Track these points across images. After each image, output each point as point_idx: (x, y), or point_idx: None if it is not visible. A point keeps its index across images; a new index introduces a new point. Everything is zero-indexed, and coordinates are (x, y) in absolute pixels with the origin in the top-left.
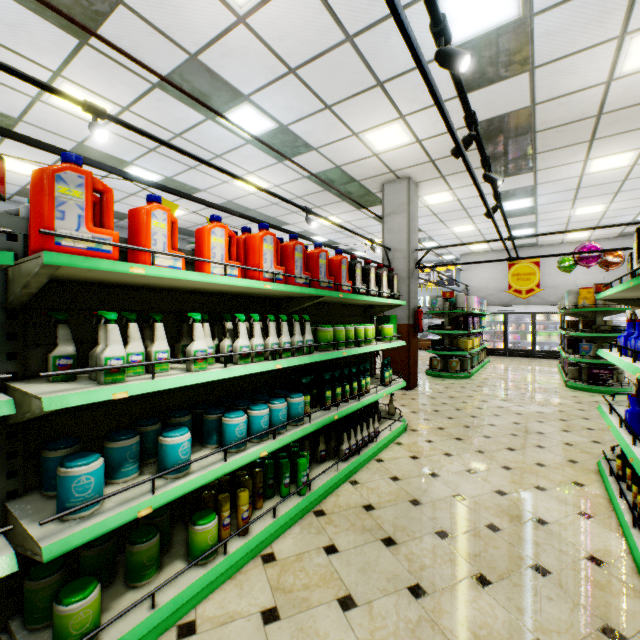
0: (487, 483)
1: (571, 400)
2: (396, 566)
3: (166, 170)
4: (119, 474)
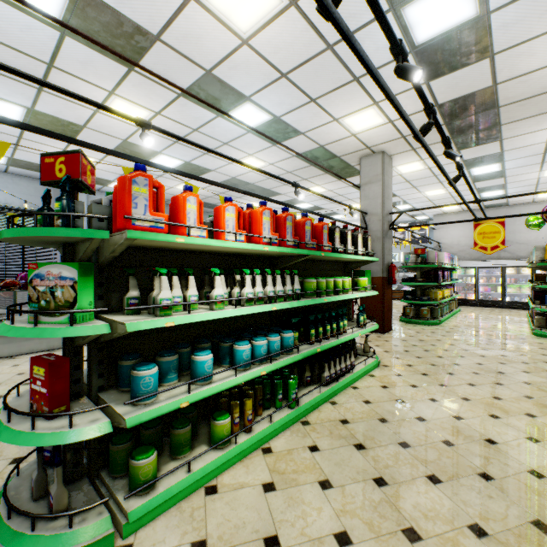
0: (446, 410)
1: (536, 346)
2: (364, 464)
3: (185, 156)
4: (166, 379)
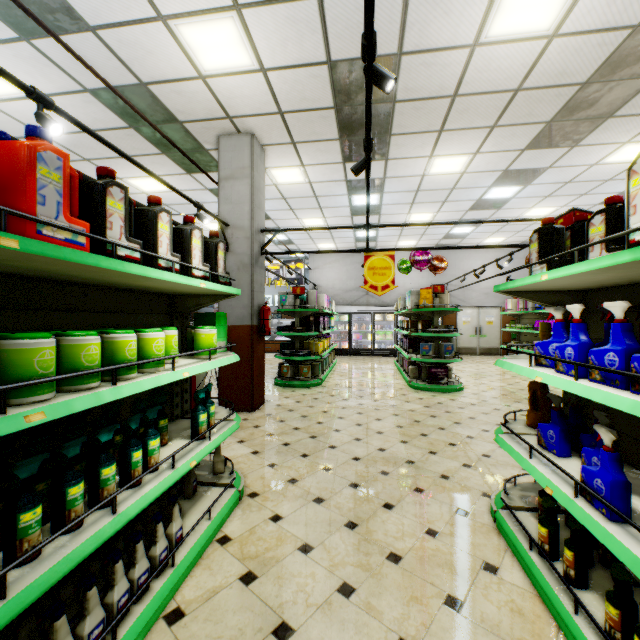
0: (377, 622)
1: (420, 404)
2: None
3: None
4: None
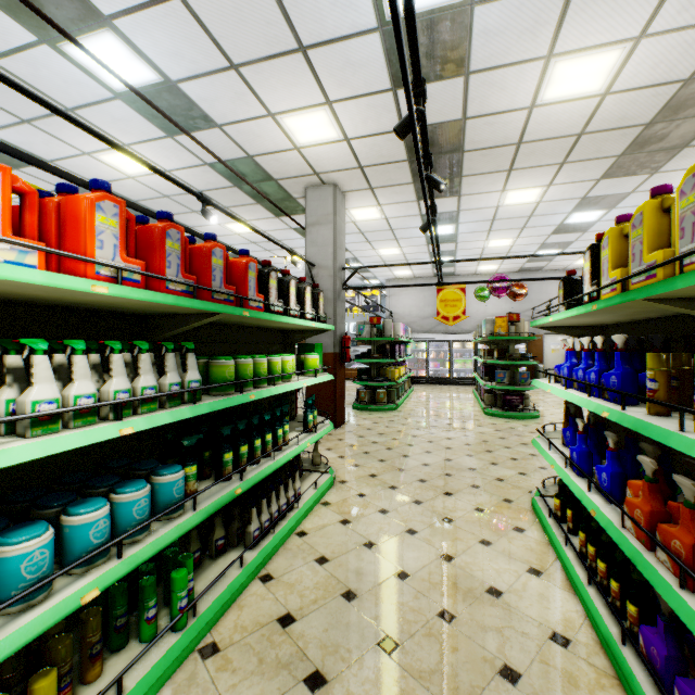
0: (431, 546)
1: (491, 428)
2: None
3: None
4: None
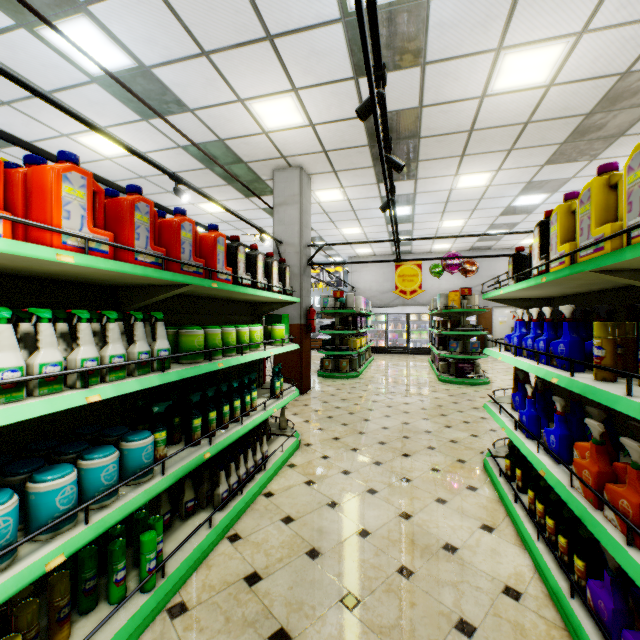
0: (390, 505)
1: (445, 393)
2: None
3: None
4: None
